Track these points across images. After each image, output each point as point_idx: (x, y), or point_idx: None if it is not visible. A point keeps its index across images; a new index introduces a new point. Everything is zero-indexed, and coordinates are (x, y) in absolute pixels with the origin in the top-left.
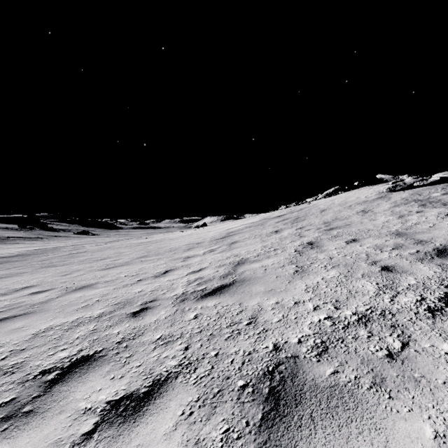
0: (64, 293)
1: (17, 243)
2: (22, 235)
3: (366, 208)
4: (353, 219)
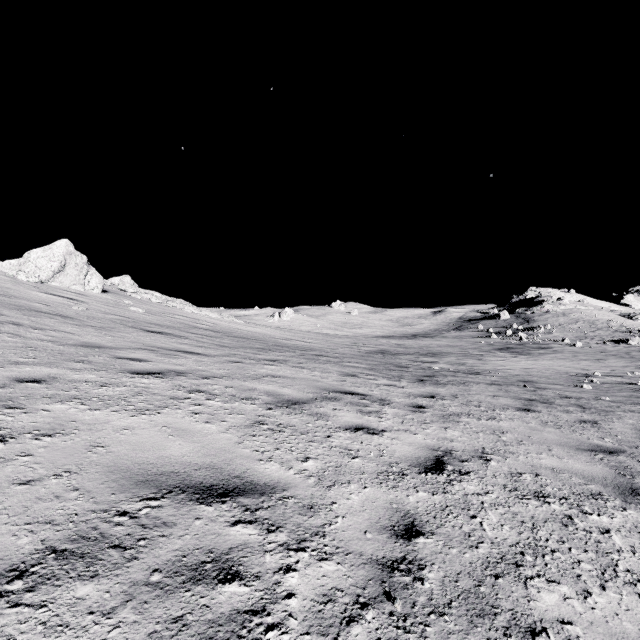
0: None
1: None
2: None
3: None
4: None
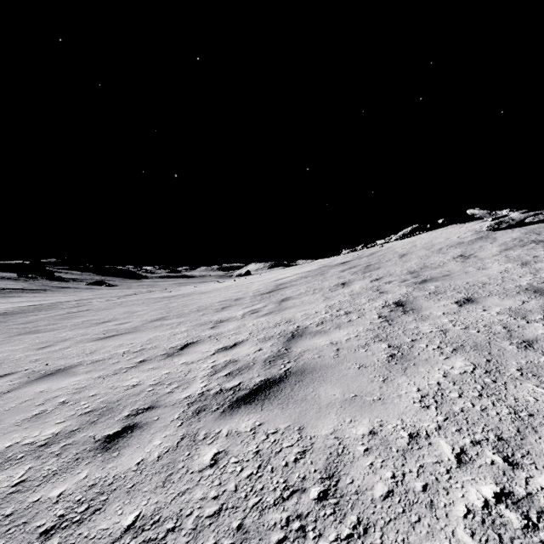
0: (22, 383)
1: (12, 297)
2: (21, 286)
3: (465, 252)
4: (451, 267)
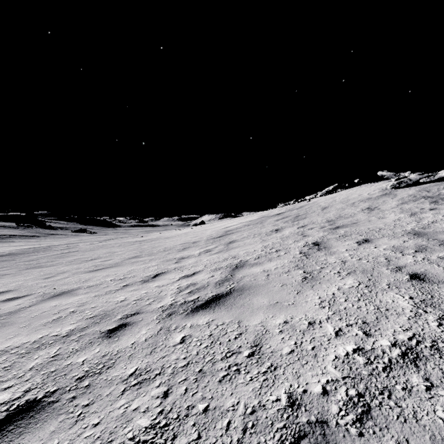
0: (39, 301)
1: (12, 242)
2: (19, 233)
3: (371, 205)
4: (359, 217)
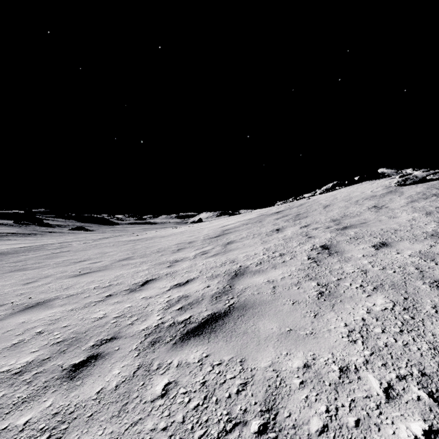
0: (7, 315)
1: (8, 240)
2: (16, 231)
3: (378, 203)
4: (367, 216)
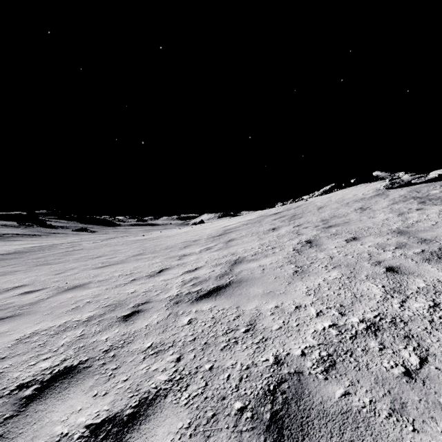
0: (55, 293)
1: (15, 240)
2: (21, 232)
3: (364, 205)
4: (352, 216)
